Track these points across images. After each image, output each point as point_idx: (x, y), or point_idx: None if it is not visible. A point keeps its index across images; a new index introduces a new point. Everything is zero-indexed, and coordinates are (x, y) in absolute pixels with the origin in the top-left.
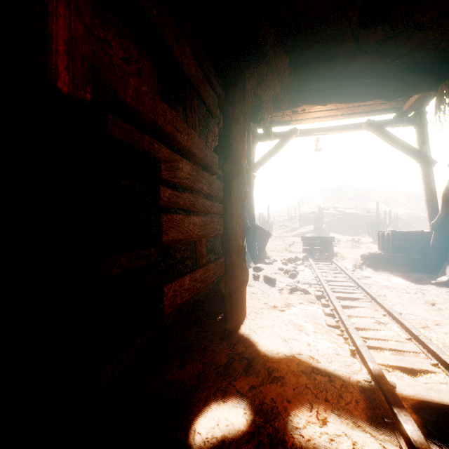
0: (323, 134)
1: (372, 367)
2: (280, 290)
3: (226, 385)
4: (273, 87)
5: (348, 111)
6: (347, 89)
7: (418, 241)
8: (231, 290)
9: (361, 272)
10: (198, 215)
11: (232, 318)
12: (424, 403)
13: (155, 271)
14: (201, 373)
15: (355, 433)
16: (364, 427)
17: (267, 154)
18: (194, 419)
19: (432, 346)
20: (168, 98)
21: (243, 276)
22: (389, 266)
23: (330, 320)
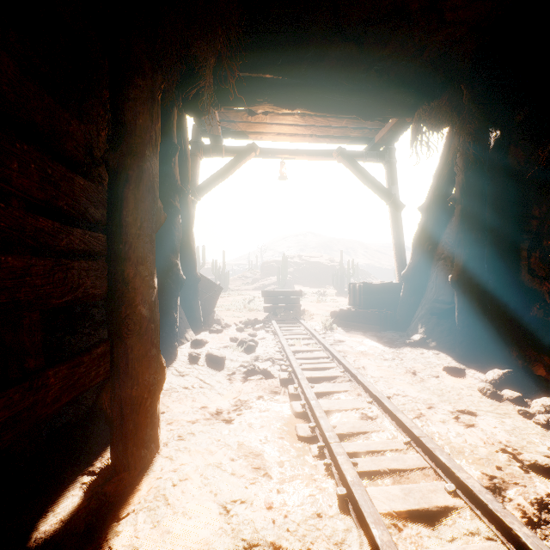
0: (289, 158)
1: (380, 542)
2: (230, 375)
3: None
4: (214, 41)
5: (318, 131)
6: (320, 92)
7: (388, 294)
8: (125, 407)
9: (333, 335)
10: None
11: (126, 465)
12: None
13: None
14: None
15: None
16: None
17: (216, 175)
18: None
19: (442, 455)
20: None
21: (151, 375)
22: (361, 325)
23: (303, 426)
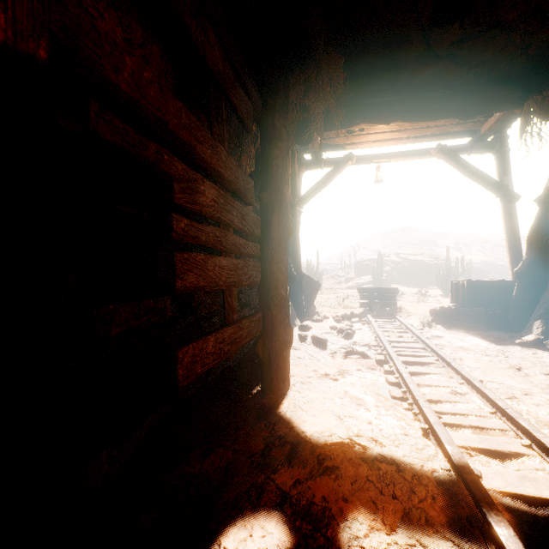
0: (384, 161)
1: (450, 451)
2: (332, 353)
3: (264, 480)
4: (324, 97)
5: (415, 133)
6: (415, 104)
7: (498, 293)
8: (271, 354)
9: (431, 331)
10: (227, 257)
11: (272, 391)
12: (517, 496)
13: (171, 330)
14: (231, 464)
15: (433, 541)
16: (444, 533)
17: (316, 186)
18: (219, 529)
19: (523, 421)
20: (187, 103)
21: (285, 336)
22: (463, 324)
23: (396, 390)
